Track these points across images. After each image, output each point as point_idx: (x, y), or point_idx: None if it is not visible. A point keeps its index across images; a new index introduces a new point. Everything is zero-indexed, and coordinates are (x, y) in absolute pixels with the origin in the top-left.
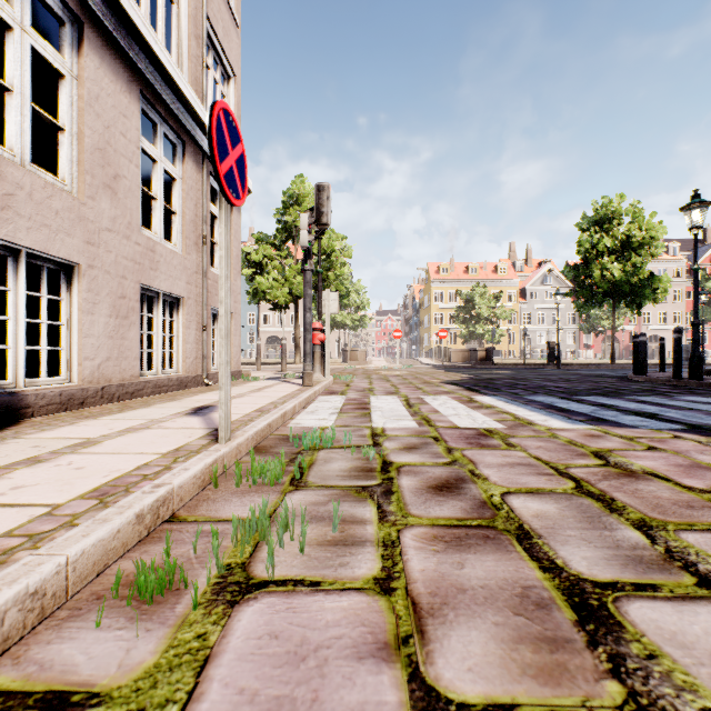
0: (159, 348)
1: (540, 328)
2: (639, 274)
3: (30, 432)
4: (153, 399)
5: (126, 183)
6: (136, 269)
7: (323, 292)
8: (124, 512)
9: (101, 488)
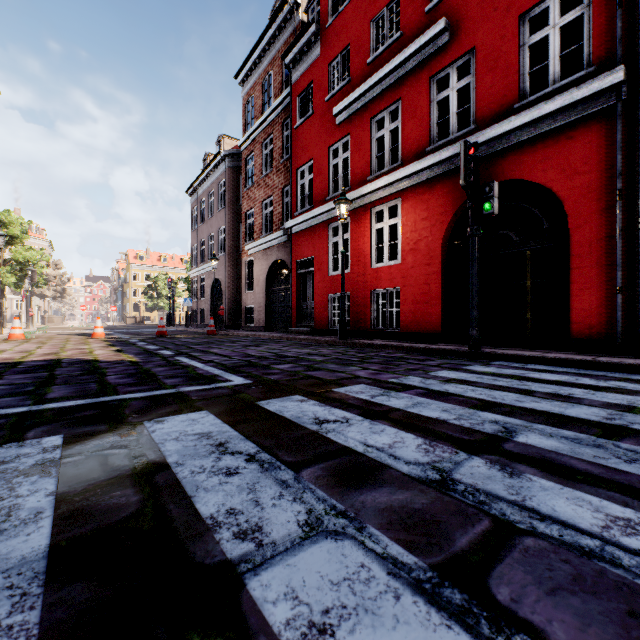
0: None
1: None
2: None
3: None
4: None
5: None
6: None
7: (33, 298)
8: None
9: None
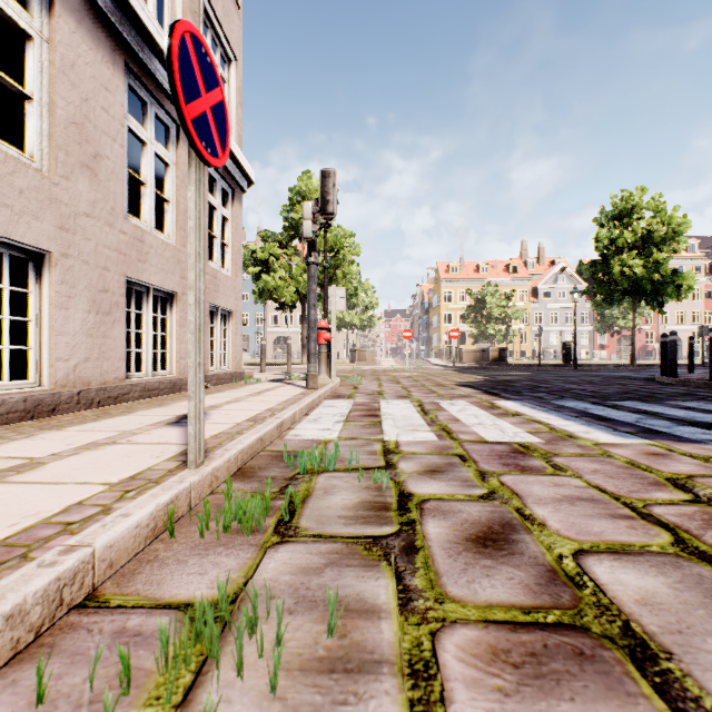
0: (149, 347)
1: (553, 328)
2: (661, 271)
3: None
4: (139, 404)
5: (108, 164)
6: (120, 260)
7: (330, 289)
8: None
9: None
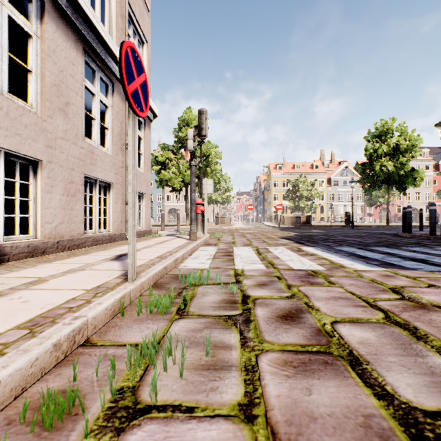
0: (96, 215)
1: (340, 203)
2: (404, 169)
3: (2, 273)
4: (92, 249)
5: (74, 108)
6: (80, 164)
7: (203, 180)
8: (43, 343)
9: (35, 319)
